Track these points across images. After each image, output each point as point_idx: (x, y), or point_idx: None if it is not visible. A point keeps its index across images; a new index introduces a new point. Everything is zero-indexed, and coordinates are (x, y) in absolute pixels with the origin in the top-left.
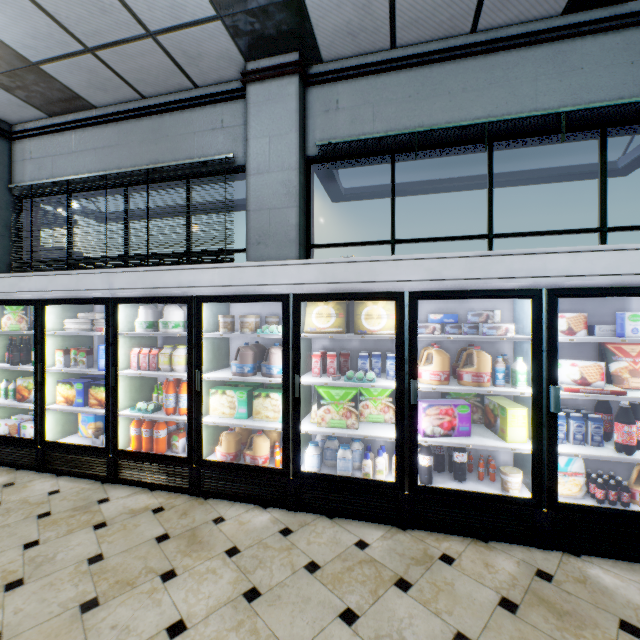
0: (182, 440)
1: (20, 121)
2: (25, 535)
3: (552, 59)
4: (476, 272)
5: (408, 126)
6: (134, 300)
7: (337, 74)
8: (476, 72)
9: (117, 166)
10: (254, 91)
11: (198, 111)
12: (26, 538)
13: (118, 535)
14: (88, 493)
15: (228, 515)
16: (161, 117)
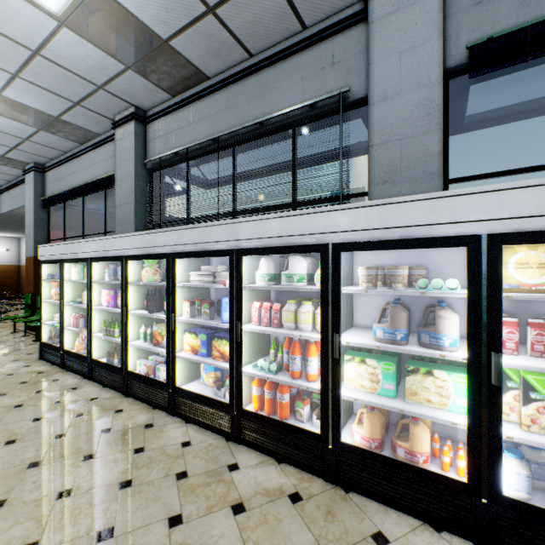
0: (306, 407)
1: (152, 106)
2: (168, 503)
3: None
4: None
5: None
6: (258, 251)
7: None
8: None
9: (227, 128)
10: (378, 5)
11: (305, 53)
12: (169, 508)
13: (261, 532)
14: (216, 452)
15: (389, 532)
16: (267, 71)
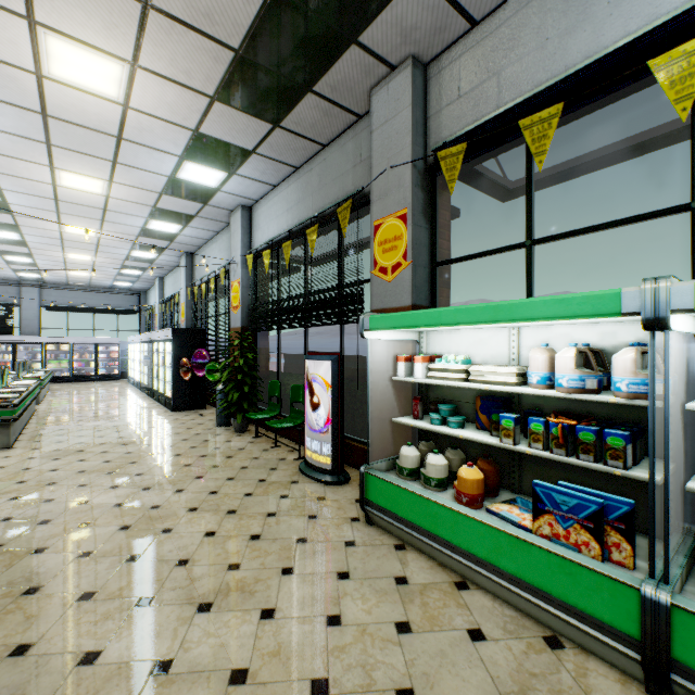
0: None
1: None
2: None
3: (108, 297)
4: (85, 340)
5: (73, 304)
6: None
7: (52, 287)
8: (91, 295)
9: None
10: (24, 289)
11: None
12: None
13: None
14: None
15: None
16: None
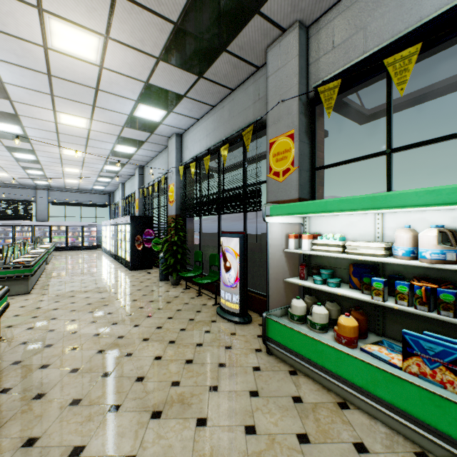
0: None
1: None
2: None
3: (89, 196)
4: (76, 224)
5: (68, 200)
6: (20, 225)
7: (55, 190)
8: (79, 195)
9: None
10: (38, 191)
11: (22, 189)
12: None
13: None
14: None
15: None
16: (11, 188)
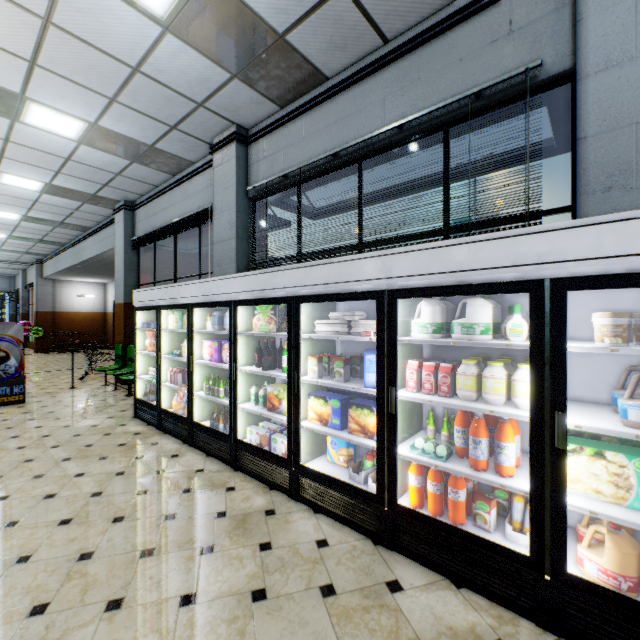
0: (492, 511)
1: (255, 123)
2: (319, 631)
3: None
4: None
5: None
6: (423, 292)
7: None
8: None
9: (351, 139)
10: None
11: (466, 26)
12: None
13: None
14: (364, 560)
15: None
16: (409, 58)
